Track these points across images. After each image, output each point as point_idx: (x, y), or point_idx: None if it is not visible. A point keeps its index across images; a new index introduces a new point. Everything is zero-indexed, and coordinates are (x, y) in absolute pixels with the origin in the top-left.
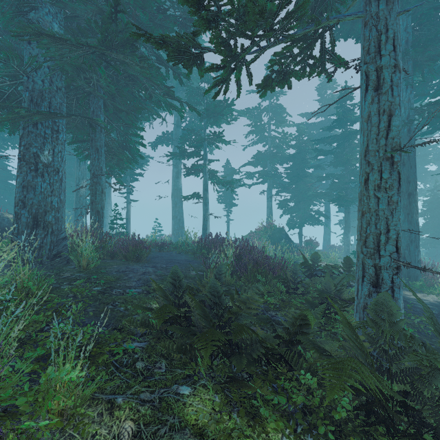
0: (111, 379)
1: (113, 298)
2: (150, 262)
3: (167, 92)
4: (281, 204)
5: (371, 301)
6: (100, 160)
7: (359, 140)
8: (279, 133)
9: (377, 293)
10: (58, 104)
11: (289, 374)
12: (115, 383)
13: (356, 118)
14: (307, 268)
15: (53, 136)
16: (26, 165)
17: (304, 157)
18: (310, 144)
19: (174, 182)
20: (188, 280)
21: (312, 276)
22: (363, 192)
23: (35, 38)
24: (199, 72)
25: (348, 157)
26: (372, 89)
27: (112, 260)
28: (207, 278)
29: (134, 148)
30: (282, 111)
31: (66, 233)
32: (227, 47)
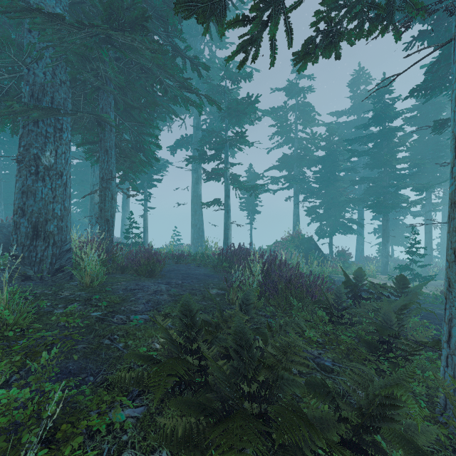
0: None
1: (112, 329)
2: (164, 278)
3: (183, 84)
4: (309, 211)
5: None
6: (109, 163)
7: (399, 139)
8: (307, 133)
9: None
10: (61, 100)
11: None
12: None
13: (396, 114)
14: (350, 288)
15: (56, 135)
16: (26, 168)
17: (335, 159)
18: (342, 144)
19: (194, 188)
20: (207, 301)
21: (356, 297)
22: None
23: (26, 16)
24: (219, 29)
25: (388, 157)
26: None
27: (122, 274)
28: (229, 300)
29: (148, 150)
30: (310, 109)
31: (71, 244)
32: None
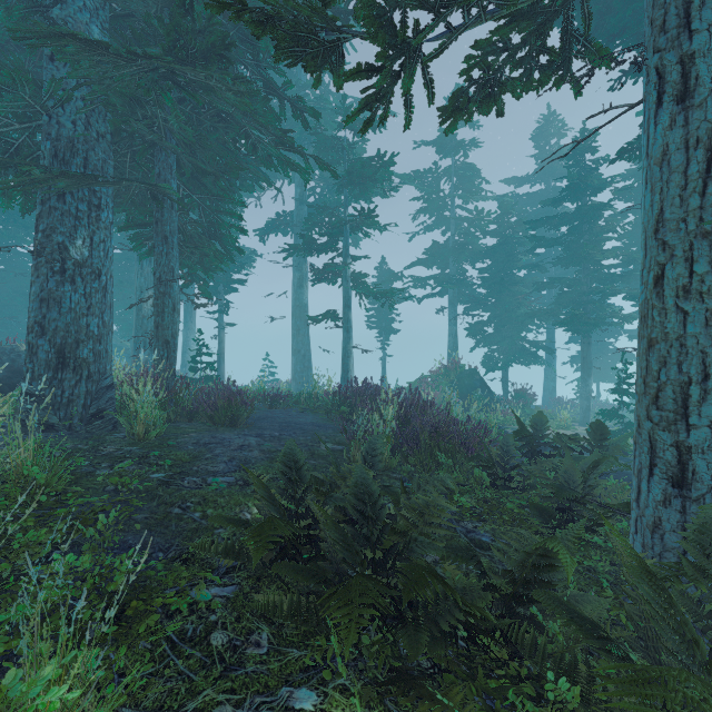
0: (158, 673)
1: (183, 495)
2: (252, 428)
3: (282, 139)
4: (473, 330)
5: (669, 514)
6: (170, 256)
7: (606, 221)
8: (469, 211)
9: (683, 498)
10: (99, 162)
11: (514, 664)
12: (165, 684)
13: (602, 183)
14: (525, 440)
15: (91, 215)
16: (46, 264)
17: (511, 250)
18: (521, 228)
19: (296, 294)
20: (317, 460)
21: (534, 454)
22: (651, 301)
23: (54, 43)
24: (335, 81)
25: (589, 248)
26: (673, 99)
27: (190, 423)
28: (349, 458)
29: (228, 237)
30: (473, 174)
31: (113, 378)
32: (387, 27)
